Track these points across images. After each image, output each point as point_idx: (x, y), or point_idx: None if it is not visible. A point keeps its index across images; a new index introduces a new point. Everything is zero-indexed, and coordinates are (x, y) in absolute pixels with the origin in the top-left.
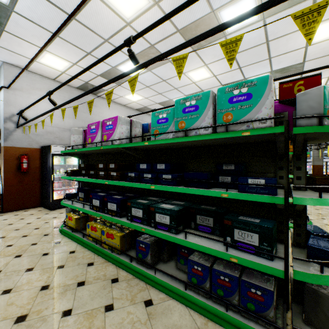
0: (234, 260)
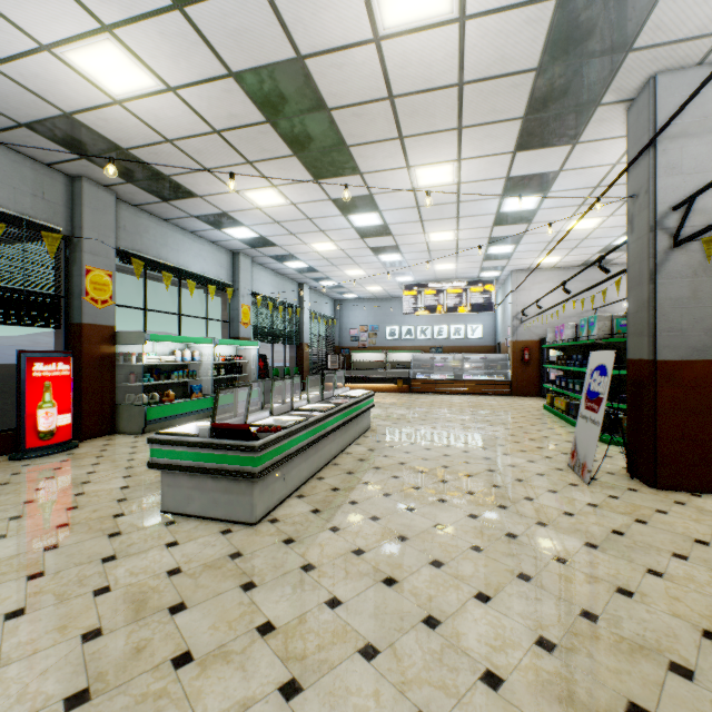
0: None
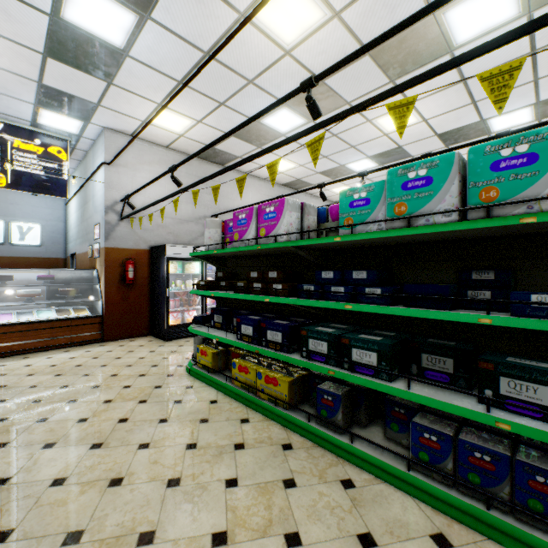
0: (503, 427)
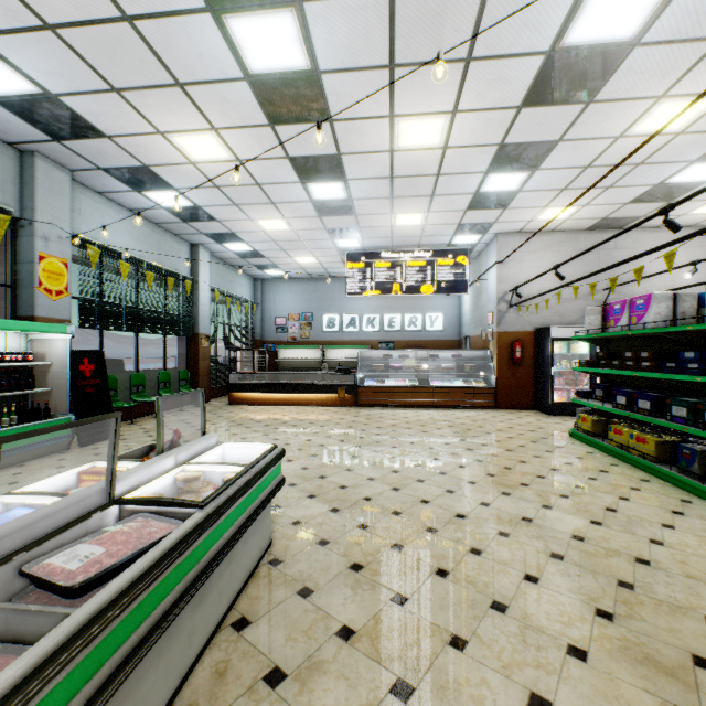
0: None
